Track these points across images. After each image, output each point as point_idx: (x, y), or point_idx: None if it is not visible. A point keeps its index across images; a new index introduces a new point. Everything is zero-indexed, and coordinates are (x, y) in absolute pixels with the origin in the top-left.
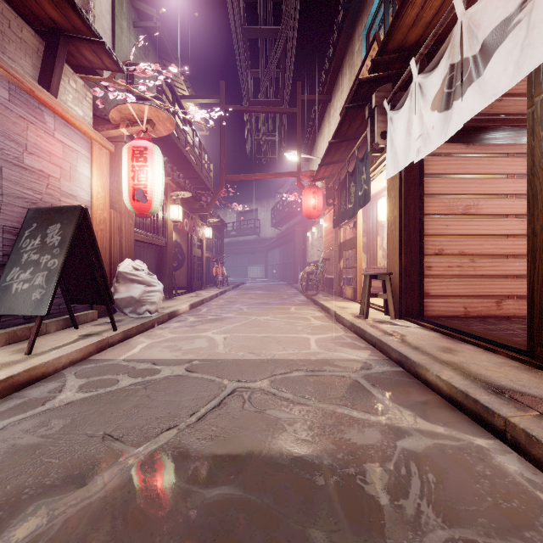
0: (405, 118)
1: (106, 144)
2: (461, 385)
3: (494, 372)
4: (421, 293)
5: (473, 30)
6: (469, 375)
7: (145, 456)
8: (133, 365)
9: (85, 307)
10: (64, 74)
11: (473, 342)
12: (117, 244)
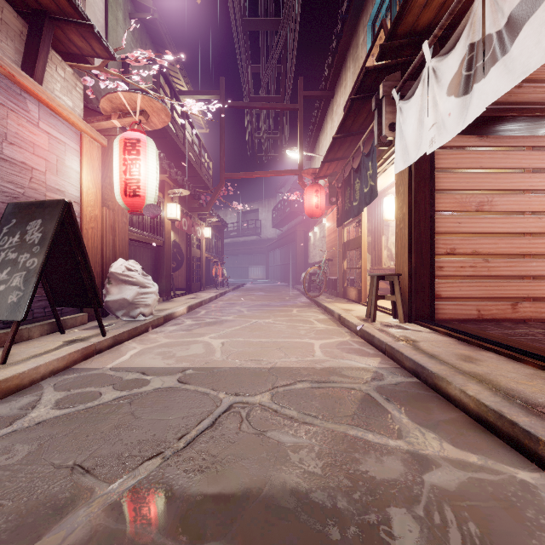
0: (417, 107)
1: (97, 137)
2: (492, 403)
3: (526, 385)
4: (432, 295)
5: (497, 2)
6: (499, 390)
7: (119, 495)
8: (120, 375)
9: (74, 310)
10: (50, 61)
11: (494, 349)
12: (110, 243)
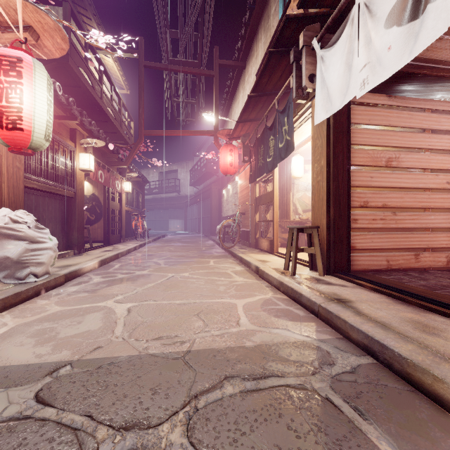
0: (343, 50)
1: None
2: None
3: None
4: (348, 247)
5: None
6: None
7: None
8: None
9: None
10: None
11: (441, 311)
12: None
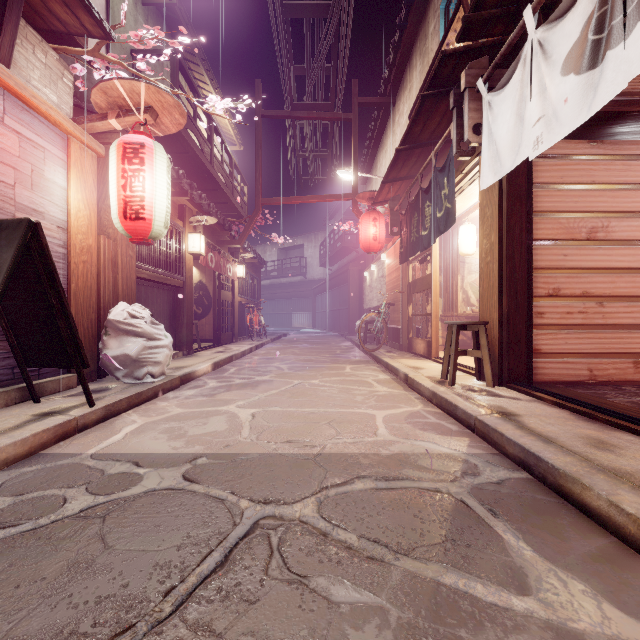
0: (514, 97)
1: (91, 143)
2: None
3: None
4: (529, 350)
5: None
6: None
7: None
8: (103, 466)
9: (57, 370)
10: (25, 39)
11: (633, 429)
12: (110, 283)
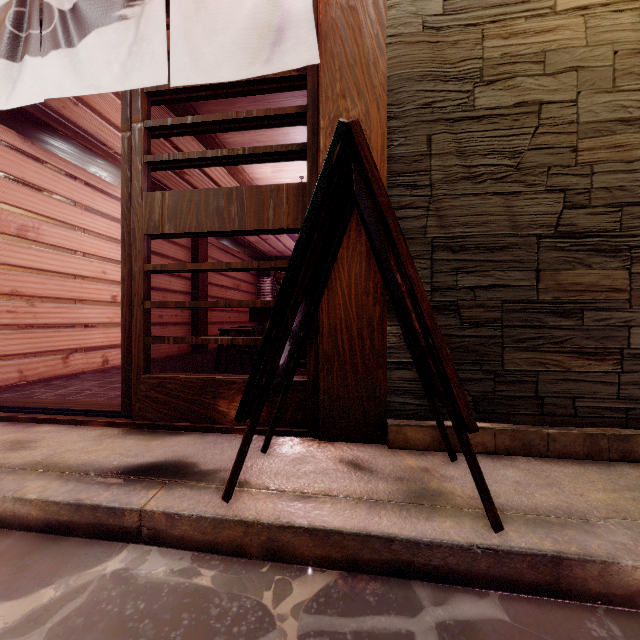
0: None
1: None
2: (65, 495)
3: (98, 452)
4: None
5: None
6: (71, 472)
7: None
8: None
9: None
10: None
11: (52, 419)
12: None
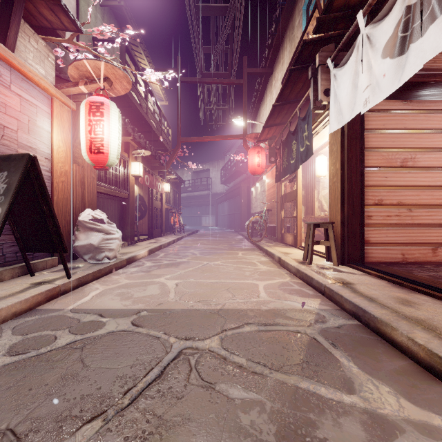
0: (351, 72)
1: (67, 102)
2: None
3: None
4: (362, 241)
5: None
6: None
7: None
8: (79, 316)
9: (45, 254)
10: (24, 32)
11: (428, 292)
12: (79, 195)
